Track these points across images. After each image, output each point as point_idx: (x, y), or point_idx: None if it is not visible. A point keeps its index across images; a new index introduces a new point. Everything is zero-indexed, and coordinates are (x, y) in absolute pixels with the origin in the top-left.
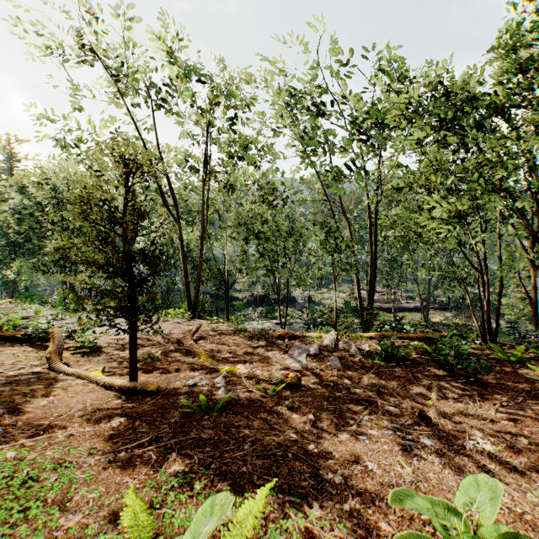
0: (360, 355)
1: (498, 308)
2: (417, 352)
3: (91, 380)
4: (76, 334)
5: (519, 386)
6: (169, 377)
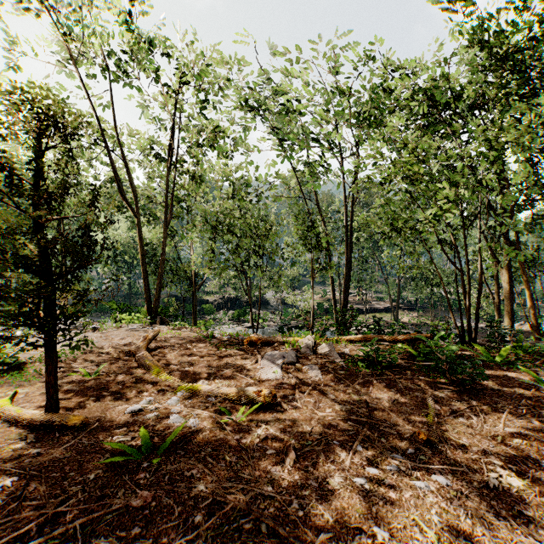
0: (342, 362)
1: (477, 307)
2: (402, 356)
3: None
4: None
5: (516, 392)
6: (107, 401)
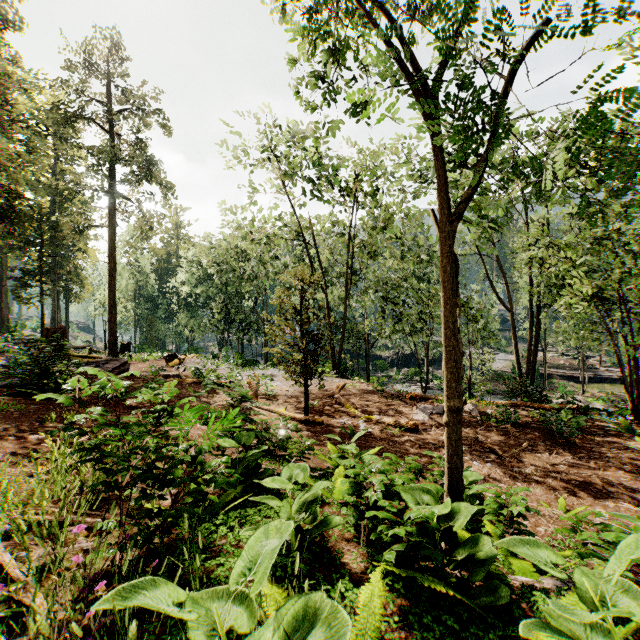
0: (479, 417)
1: None
2: (535, 419)
3: (280, 414)
4: (259, 385)
5: (609, 450)
6: (327, 418)
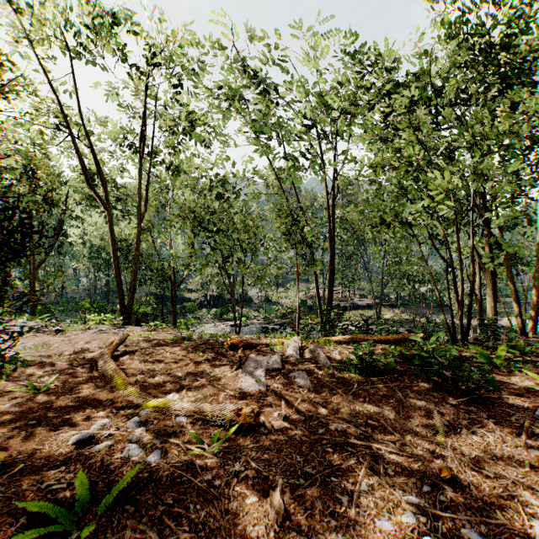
0: (332, 367)
1: (470, 305)
2: (396, 359)
3: None
4: None
5: (526, 400)
6: (51, 426)
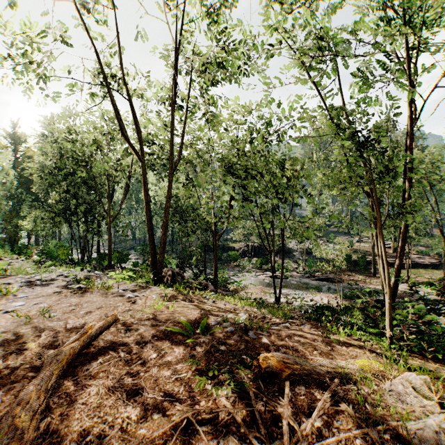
0: None
1: None
2: None
3: None
4: None
5: None
6: None
